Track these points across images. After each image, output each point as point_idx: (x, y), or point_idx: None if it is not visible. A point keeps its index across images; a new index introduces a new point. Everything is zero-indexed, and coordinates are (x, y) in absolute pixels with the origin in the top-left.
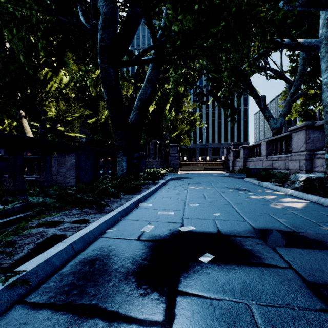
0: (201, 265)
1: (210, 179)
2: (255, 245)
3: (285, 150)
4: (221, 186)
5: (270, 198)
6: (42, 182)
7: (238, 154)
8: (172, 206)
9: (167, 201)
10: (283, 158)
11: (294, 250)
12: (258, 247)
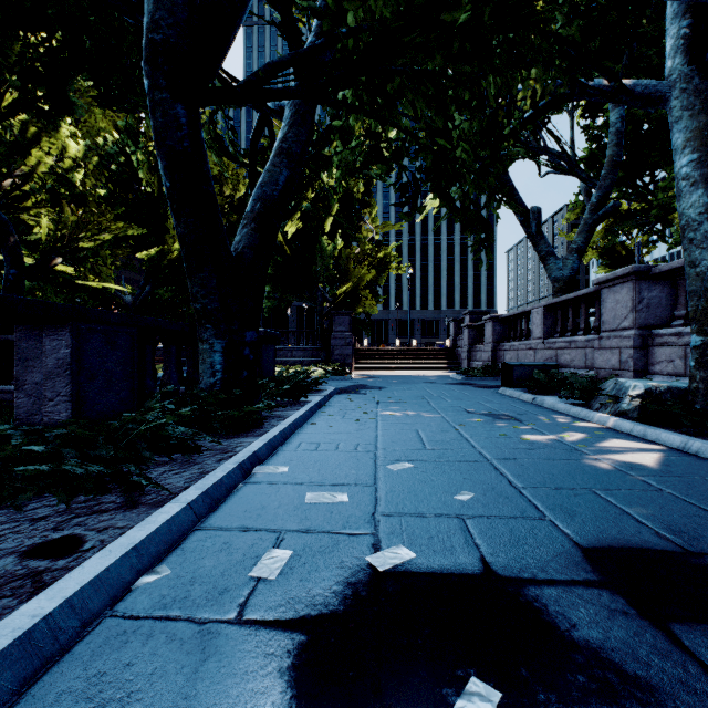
0: None
1: (425, 389)
2: (611, 620)
3: (585, 326)
4: (452, 408)
5: (574, 440)
6: None
7: (479, 333)
8: (344, 473)
9: (330, 456)
10: (581, 343)
11: None
12: (622, 632)
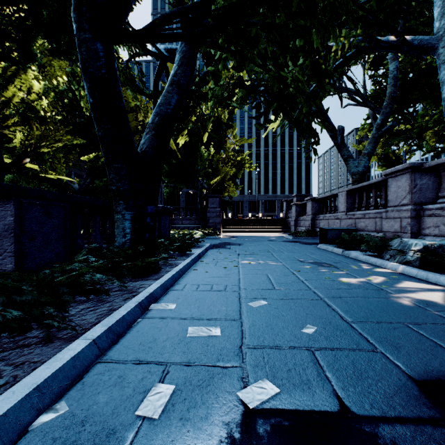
0: None
1: (269, 245)
2: None
3: (375, 203)
4: (289, 258)
5: (378, 282)
6: None
7: (302, 209)
8: (217, 309)
9: (206, 295)
10: (373, 214)
11: None
12: None
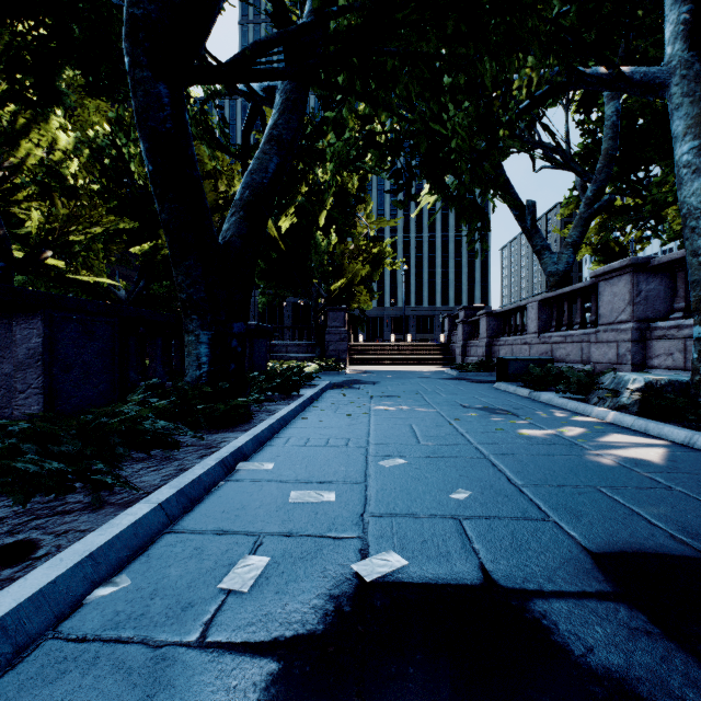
0: None
1: (420, 384)
2: (632, 641)
3: (581, 320)
4: (447, 402)
5: (574, 435)
6: None
7: (473, 328)
8: (333, 470)
9: (319, 452)
10: (577, 337)
11: None
12: (646, 657)
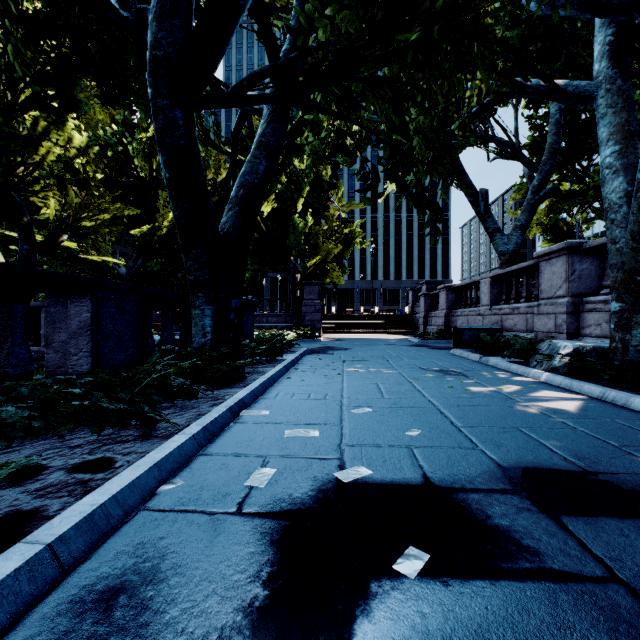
0: (403, 589)
1: (386, 350)
2: (517, 513)
3: (526, 294)
4: (408, 365)
5: (510, 391)
6: (3, 367)
7: (434, 301)
8: (316, 416)
9: (303, 403)
10: (523, 309)
11: (606, 525)
12: (523, 521)
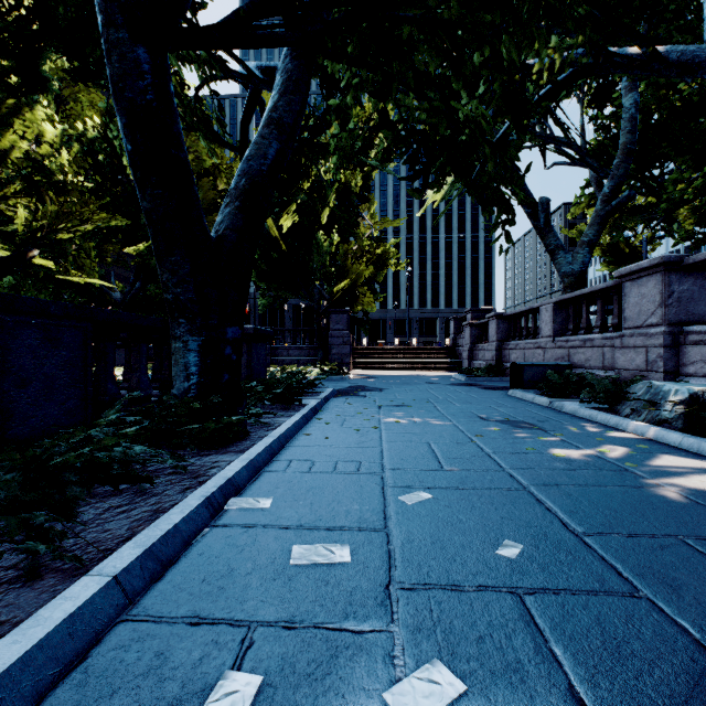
0: None
1: (429, 391)
2: None
3: (601, 323)
4: (463, 413)
5: (618, 457)
6: None
7: (481, 331)
8: (344, 509)
9: (326, 481)
10: (598, 341)
11: None
12: None
